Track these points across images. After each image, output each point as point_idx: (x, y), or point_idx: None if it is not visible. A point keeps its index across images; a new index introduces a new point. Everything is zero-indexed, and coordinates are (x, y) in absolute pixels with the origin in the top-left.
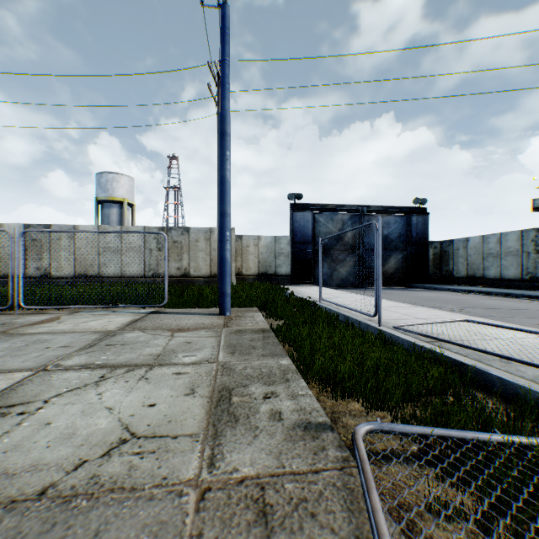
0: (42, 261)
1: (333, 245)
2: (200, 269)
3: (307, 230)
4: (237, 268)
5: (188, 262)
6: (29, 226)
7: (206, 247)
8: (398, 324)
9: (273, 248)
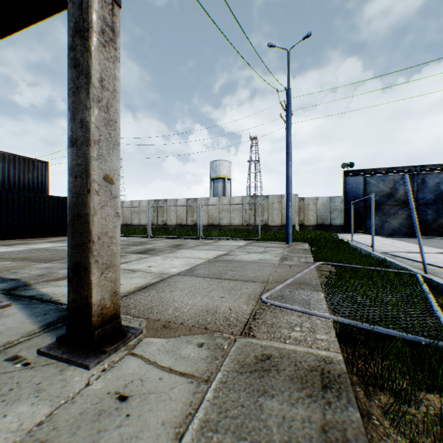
0: (193, 217)
1: (384, 201)
2: (275, 221)
3: (358, 190)
4: (300, 220)
5: (267, 217)
6: (188, 199)
7: (279, 207)
8: (385, 251)
9: (328, 205)
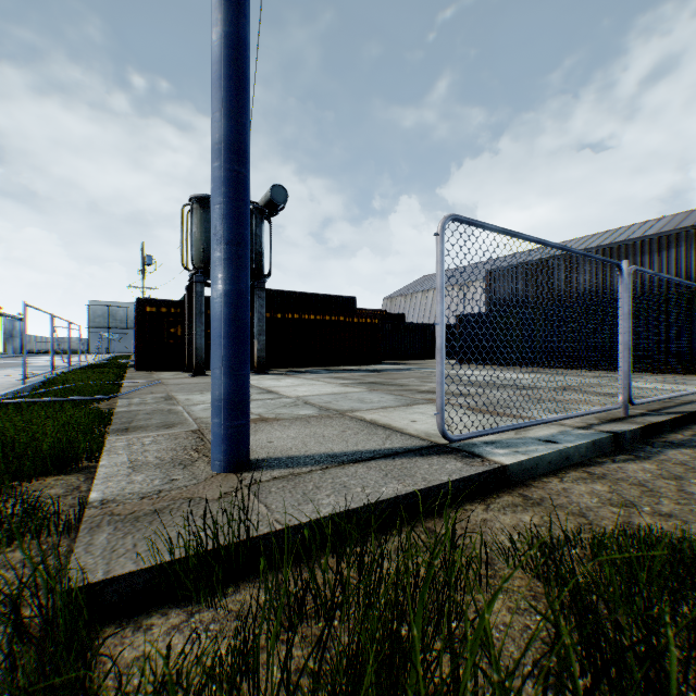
0: None
1: None
2: None
3: None
4: None
5: None
6: None
7: None
8: None
9: None
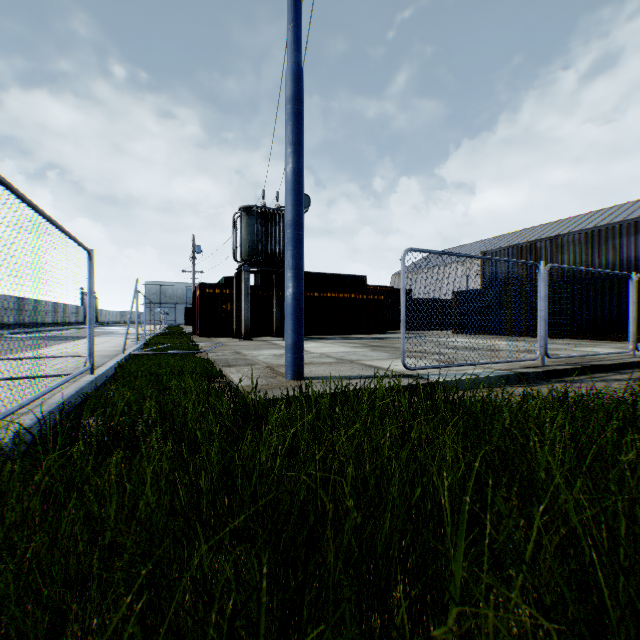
0: None
1: None
2: None
3: None
4: None
5: None
6: None
7: None
8: (69, 373)
9: None
